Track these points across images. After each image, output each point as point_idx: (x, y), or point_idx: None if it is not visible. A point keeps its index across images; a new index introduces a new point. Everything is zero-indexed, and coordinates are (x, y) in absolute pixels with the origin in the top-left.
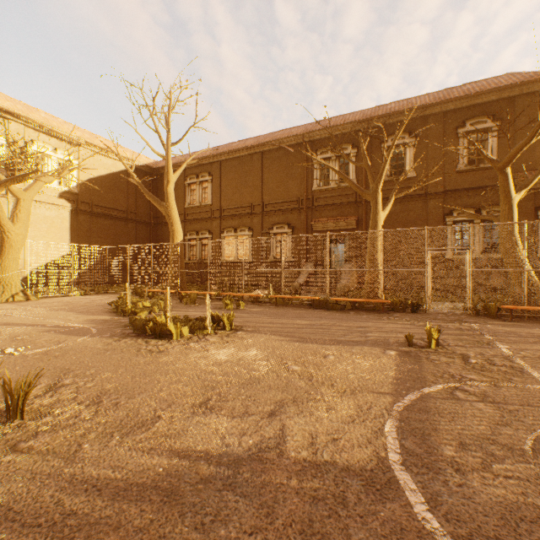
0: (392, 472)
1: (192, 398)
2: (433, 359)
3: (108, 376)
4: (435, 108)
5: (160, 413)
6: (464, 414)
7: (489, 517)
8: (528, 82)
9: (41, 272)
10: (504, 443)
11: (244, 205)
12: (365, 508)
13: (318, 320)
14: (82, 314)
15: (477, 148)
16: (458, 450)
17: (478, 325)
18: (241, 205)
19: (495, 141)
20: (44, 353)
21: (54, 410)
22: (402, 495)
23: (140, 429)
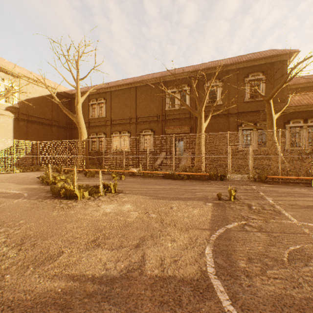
0: (210, 280)
1: (86, 238)
2: (232, 207)
3: (31, 225)
4: (233, 66)
5: (64, 249)
6: (250, 240)
7: (266, 306)
8: (280, 54)
9: None
10: (273, 256)
11: (125, 118)
12: (193, 306)
13: (168, 185)
14: (19, 184)
15: (255, 88)
16: (247, 263)
17: (256, 187)
18: (123, 118)
19: (264, 86)
20: None
21: None
22: (216, 295)
23: (48, 262)
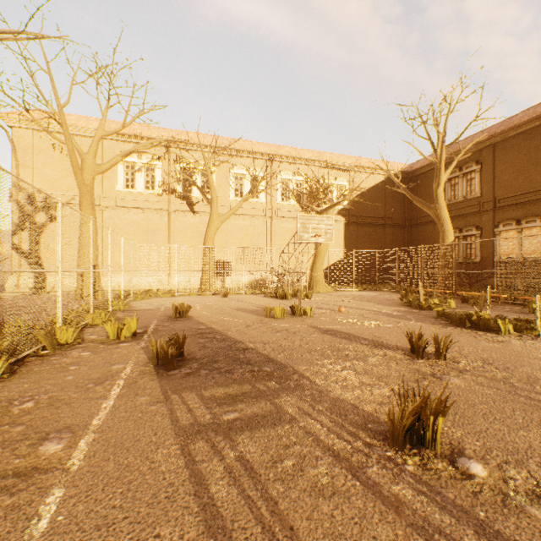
0: None
1: None
2: None
3: (472, 350)
4: None
5: None
6: None
7: None
8: None
9: (327, 272)
10: None
11: (532, 189)
12: None
13: None
14: (381, 305)
15: None
16: None
17: None
18: (527, 190)
19: None
20: (397, 327)
21: (459, 360)
22: None
23: None
